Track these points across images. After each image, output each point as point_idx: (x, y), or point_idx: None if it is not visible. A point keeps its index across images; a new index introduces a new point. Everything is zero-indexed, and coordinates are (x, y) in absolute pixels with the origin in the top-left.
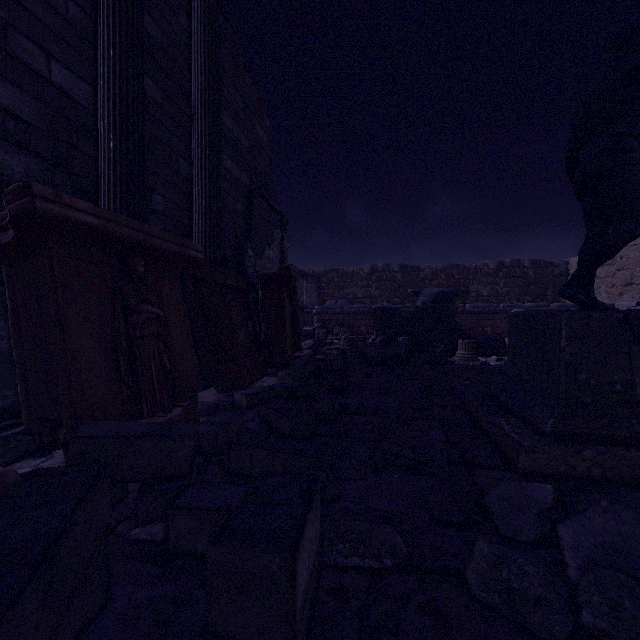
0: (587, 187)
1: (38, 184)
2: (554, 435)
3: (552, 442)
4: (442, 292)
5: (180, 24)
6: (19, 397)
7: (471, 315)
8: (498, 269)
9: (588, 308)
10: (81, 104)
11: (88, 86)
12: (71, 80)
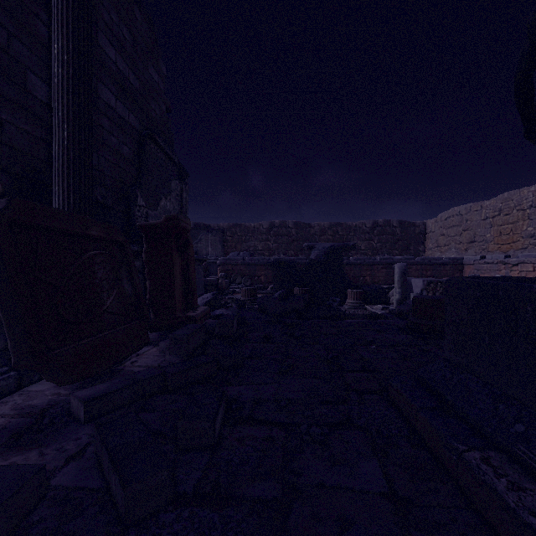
0: None
1: None
2: None
3: None
4: (333, 246)
5: None
6: None
7: (354, 266)
8: (373, 227)
9: None
10: None
11: None
12: None
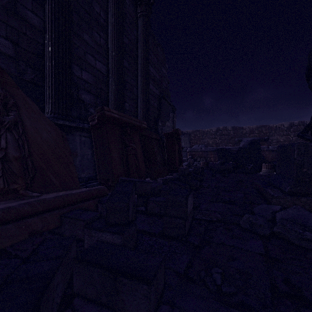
0: None
1: (105, 106)
2: (289, 193)
3: (287, 195)
4: (253, 139)
5: (134, 34)
6: (92, 174)
7: (272, 152)
8: (290, 127)
9: (310, 142)
10: (104, 74)
11: (106, 67)
12: (101, 66)
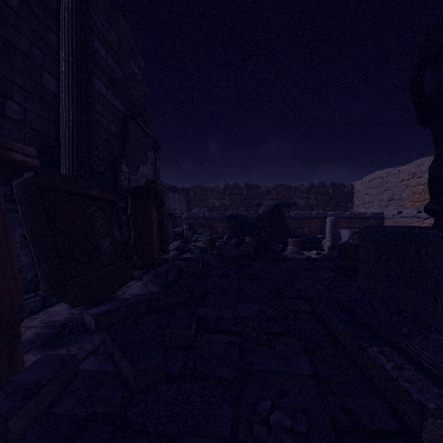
0: (439, 106)
1: None
2: None
3: None
4: (277, 204)
5: None
6: None
7: (294, 220)
8: (310, 188)
9: None
10: None
11: None
12: None
